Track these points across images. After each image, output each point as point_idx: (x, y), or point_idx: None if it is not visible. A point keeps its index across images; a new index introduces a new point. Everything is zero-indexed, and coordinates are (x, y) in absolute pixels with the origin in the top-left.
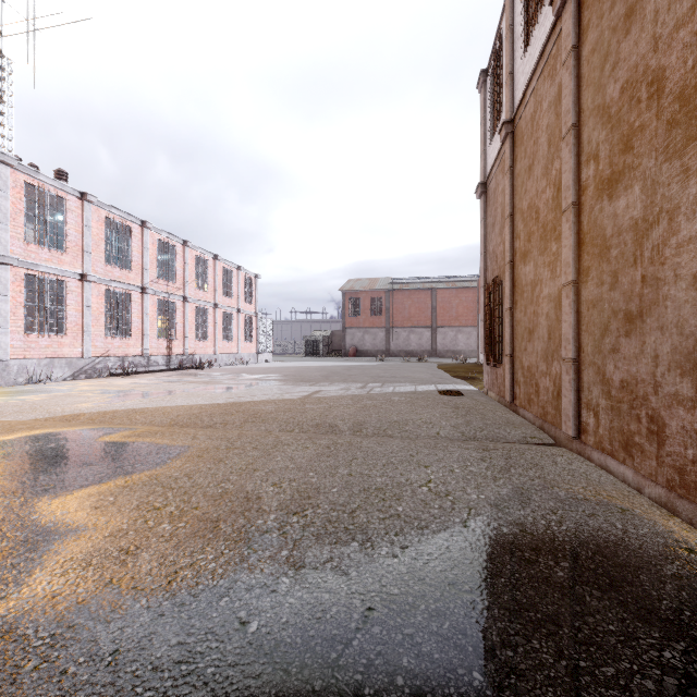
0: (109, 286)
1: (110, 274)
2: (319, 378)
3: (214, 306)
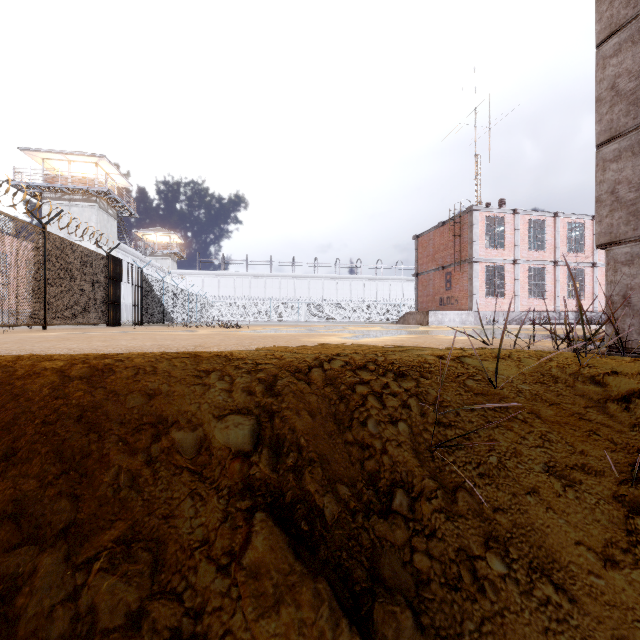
0: (530, 265)
1: (531, 257)
2: None
3: None
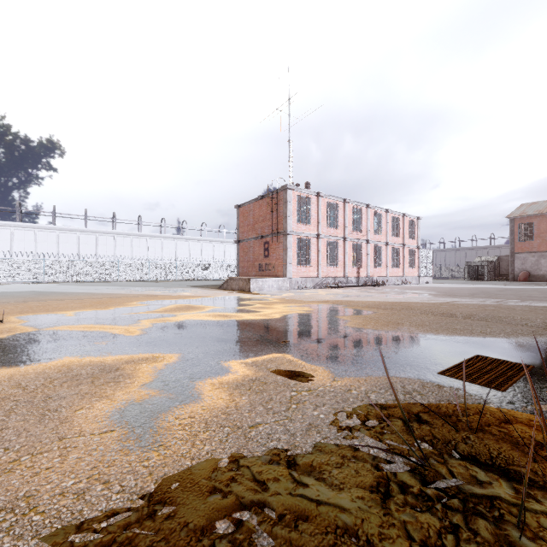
0: (328, 239)
1: (329, 233)
2: (465, 294)
3: (385, 244)
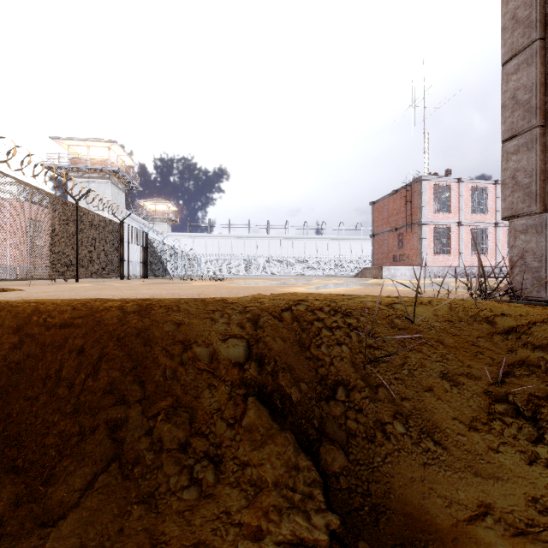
0: (473, 226)
1: (474, 219)
2: None
3: None
